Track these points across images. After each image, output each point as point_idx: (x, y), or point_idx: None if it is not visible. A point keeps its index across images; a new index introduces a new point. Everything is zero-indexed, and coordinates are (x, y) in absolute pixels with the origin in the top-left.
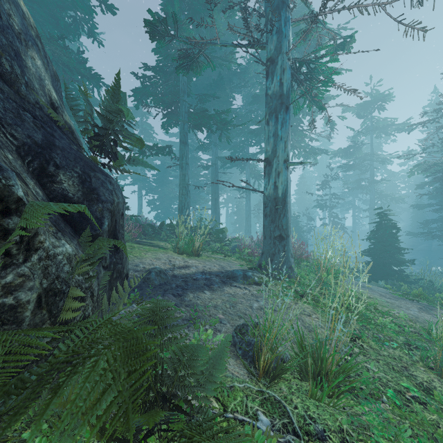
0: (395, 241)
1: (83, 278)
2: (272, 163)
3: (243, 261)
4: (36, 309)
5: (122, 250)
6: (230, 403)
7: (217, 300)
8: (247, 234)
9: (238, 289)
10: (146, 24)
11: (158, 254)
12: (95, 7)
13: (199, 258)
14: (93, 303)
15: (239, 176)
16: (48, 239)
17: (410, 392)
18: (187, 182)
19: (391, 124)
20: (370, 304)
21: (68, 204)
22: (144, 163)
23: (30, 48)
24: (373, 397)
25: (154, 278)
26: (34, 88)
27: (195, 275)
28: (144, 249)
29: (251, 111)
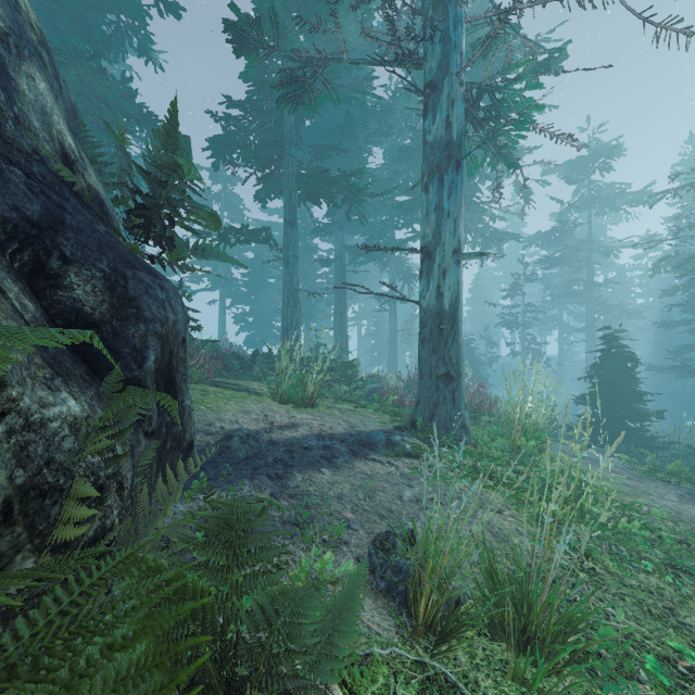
0: (632, 381)
1: (102, 459)
2: (433, 254)
3: (386, 415)
4: (0, 527)
5: (182, 402)
6: (364, 691)
7: (342, 486)
8: (391, 368)
9: (378, 465)
10: (227, 28)
11: (247, 404)
12: (149, 9)
13: (313, 410)
14: (123, 502)
15: (379, 276)
16: (31, 392)
17: (685, 660)
18: (296, 286)
19: (621, 193)
20: (601, 493)
21: (61, 329)
22: (221, 255)
23: (27, 60)
24: (624, 676)
25: (238, 447)
26: (32, 128)
27: (307, 441)
28: (224, 396)
29: (398, 172)
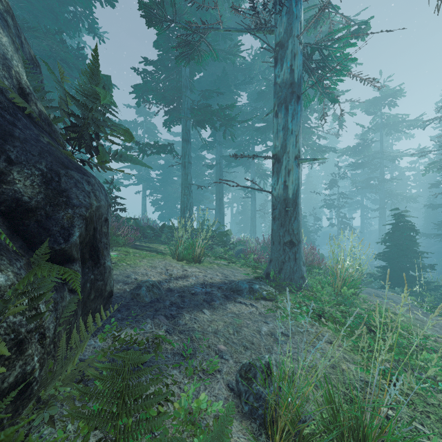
0: (413, 244)
1: (23, 318)
2: (281, 159)
3: (249, 268)
4: None
5: (103, 264)
6: None
7: (217, 323)
8: (252, 234)
9: (243, 307)
10: (141, 6)
11: (155, 261)
12: (95, 2)
13: (200, 265)
14: (44, 348)
15: (244, 175)
16: None
17: None
18: (190, 182)
19: (402, 120)
20: (403, 328)
21: None
22: (133, 160)
23: None
24: None
25: (145, 294)
26: None
27: (194, 289)
28: (140, 255)
29: (257, 108)
